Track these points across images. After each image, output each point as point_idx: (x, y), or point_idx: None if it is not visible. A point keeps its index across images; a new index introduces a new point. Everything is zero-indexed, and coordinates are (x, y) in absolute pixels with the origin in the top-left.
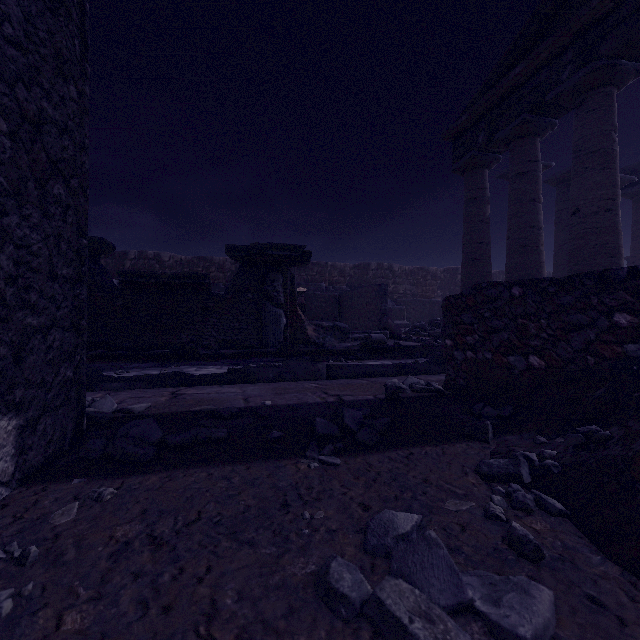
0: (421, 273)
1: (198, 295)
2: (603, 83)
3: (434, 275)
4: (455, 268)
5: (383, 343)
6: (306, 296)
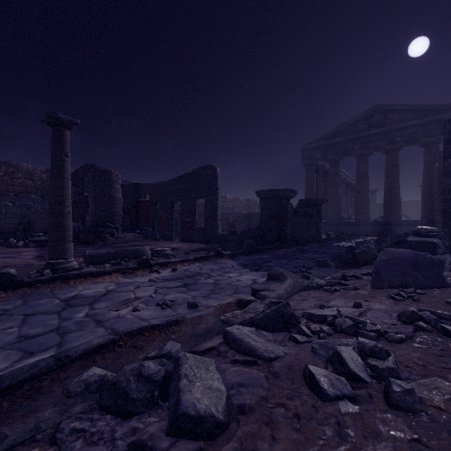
0: (237, 200)
1: (308, 217)
2: (367, 155)
3: (242, 202)
4: (249, 199)
5: (331, 235)
6: (237, 214)
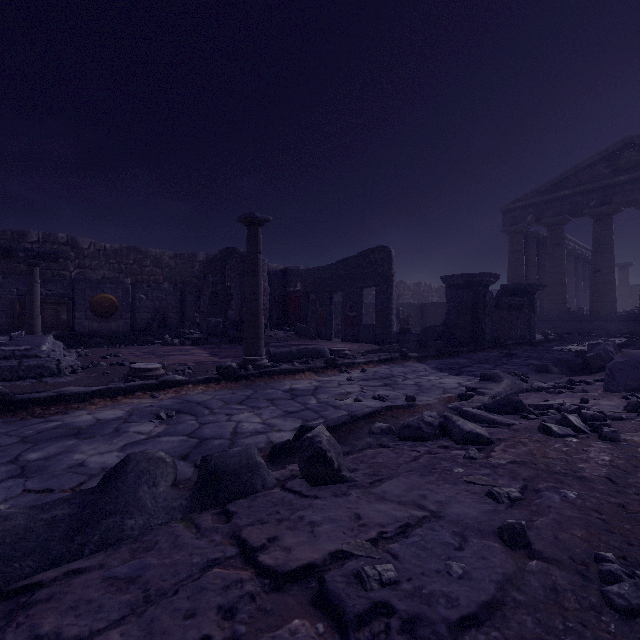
0: (402, 285)
1: (516, 310)
2: (611, 214)
3: (409, 287)
4: (420, 282)
5: (550, 335)
6: (407, 305)
